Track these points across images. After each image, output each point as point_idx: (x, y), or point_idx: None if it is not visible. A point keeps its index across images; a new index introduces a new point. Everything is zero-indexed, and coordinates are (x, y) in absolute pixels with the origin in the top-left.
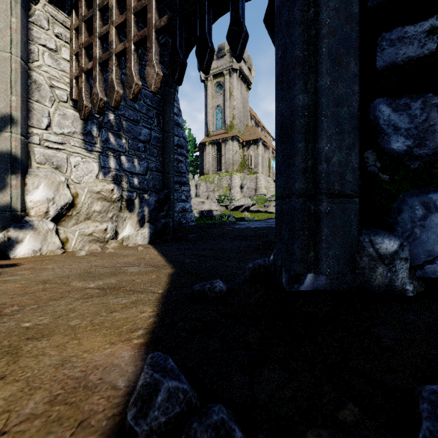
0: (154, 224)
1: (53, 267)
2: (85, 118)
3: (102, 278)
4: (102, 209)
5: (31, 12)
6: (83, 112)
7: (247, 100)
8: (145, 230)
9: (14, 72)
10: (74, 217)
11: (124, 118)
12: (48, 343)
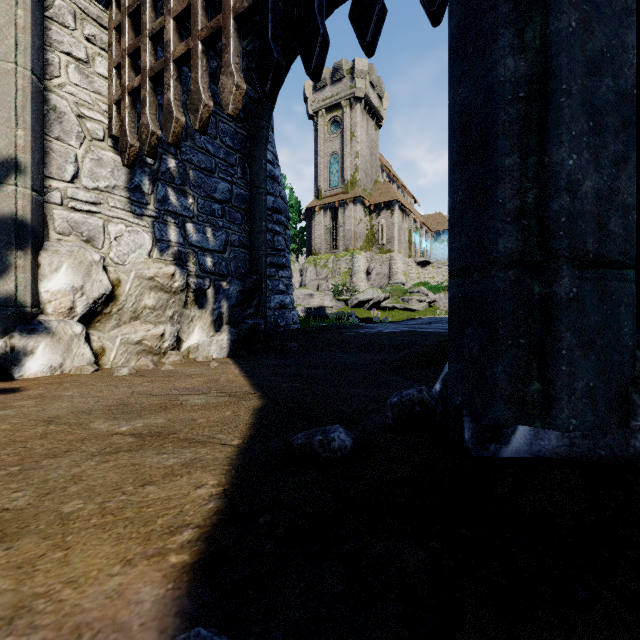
0: (236, 326)
1: (73, 395)
2: (131, 164)
3: (143, 415)
4: (157, 303)
5: (49, 2)
6: (126, 155)
7: (376, 144)
8: (223, 336)
9: (21, 92)
10: (114, 317)
11: (192, 166)
12: (5, 558)
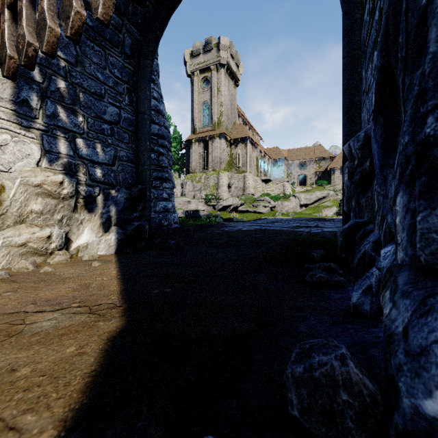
0: (123, 227)
1: None
2: (11, 76)
3: None
4: (44, 208)
5: None
6: (5, 65)
7: (235, 98)
8: (111, 236)
9: None
10: None
11: (82, 89)
12: None
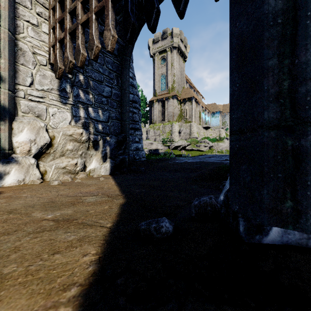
0: (114, 159)
1: (26, 196)
2: (59, 77)
3: (61, 208)
4: (73, 148)
5: None
6: (57, 72)
7: (183, 69)
8: (107, 164)
9: (3, 40)
10: (51, 155)
11: (91, 79)
12: None
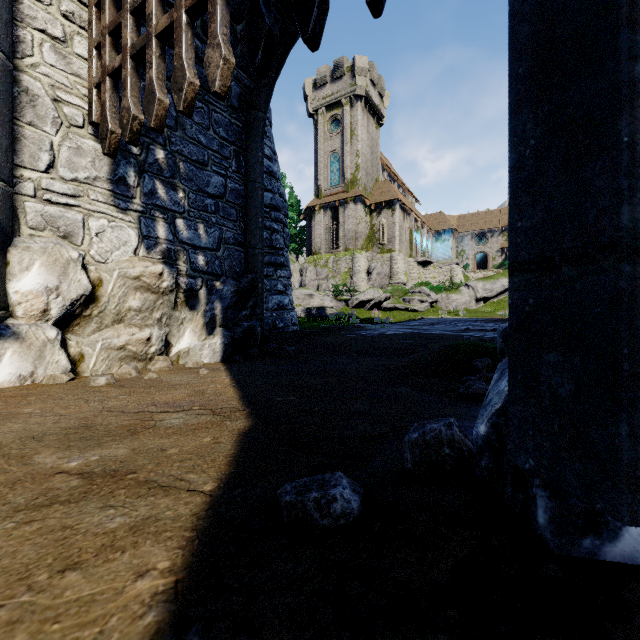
0: (230, 329)
1: (32, 413)
2: (112, 153)
3: (104, 442)
4: (143, 305)
5: None
6: (107, 142)
7: (377, 143)
8: (216, 339)
9: None
10: (94, 319)
11: (182, 158)
12: None
